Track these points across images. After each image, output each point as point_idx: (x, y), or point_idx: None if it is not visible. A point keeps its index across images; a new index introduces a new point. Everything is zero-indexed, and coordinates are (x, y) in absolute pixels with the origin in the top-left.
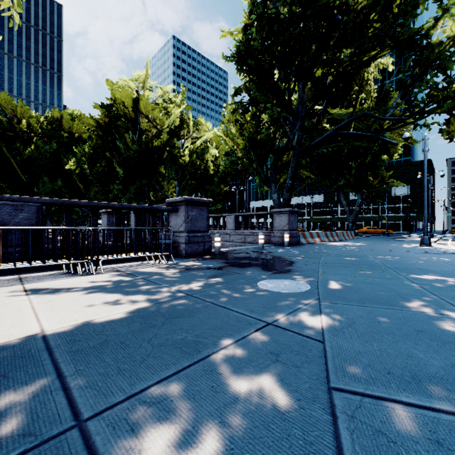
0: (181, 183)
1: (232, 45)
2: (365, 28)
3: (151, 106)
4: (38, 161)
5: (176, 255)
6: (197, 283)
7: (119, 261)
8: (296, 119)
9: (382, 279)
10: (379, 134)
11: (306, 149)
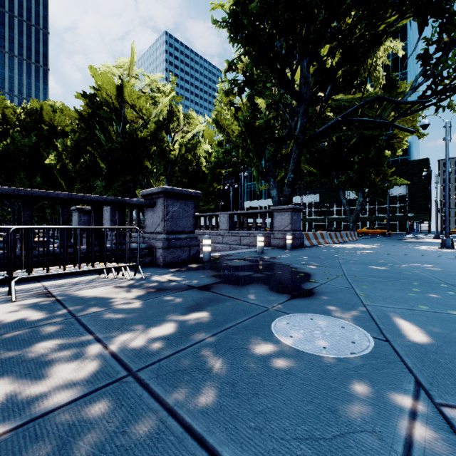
0: (172, 182)
1: (225, 6)
2: None
3: (136, 93)
4: (14, 155)
5: (152, 264)
6: (161, 326)
7: (65, 275)
8: (300, 103)
9: None
10: (394, 120)
11: (310, 138)
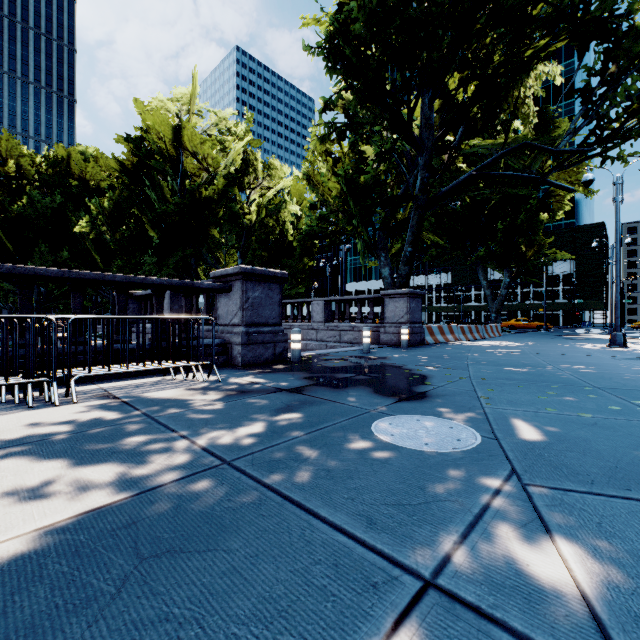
0: (247, 256)
1: (320, 28)
2: (532, 3)
3: (199, 137)
4: (33, 220)
5: (227, 364)
6: (250, 426)
7: (122, 377)
8: (420, 152)
9: (607, 413)
10: (546, 174)
11: (435, 199)
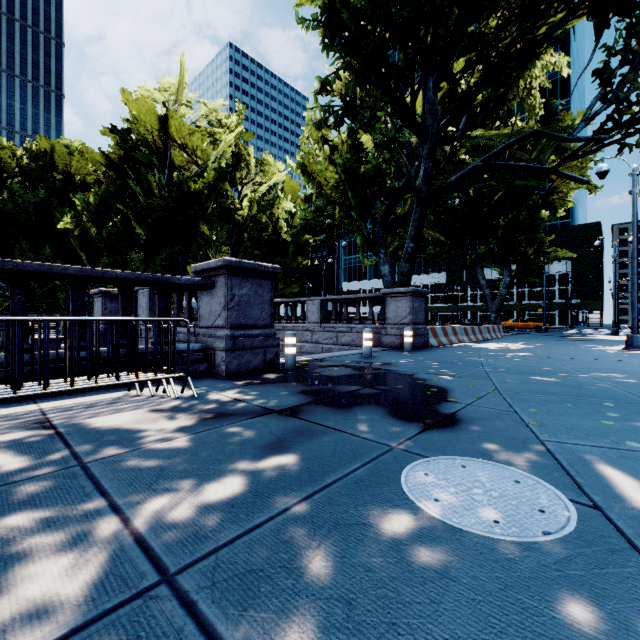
0: (239, 254)
1: None
2: None
3: (187, 128)
4: (14, 216)
5: (209, 373)
6: (221, 481)
7: (76, 392)
8: (423, 140)
9: None
10: (558, 165)
11: (439, 191)
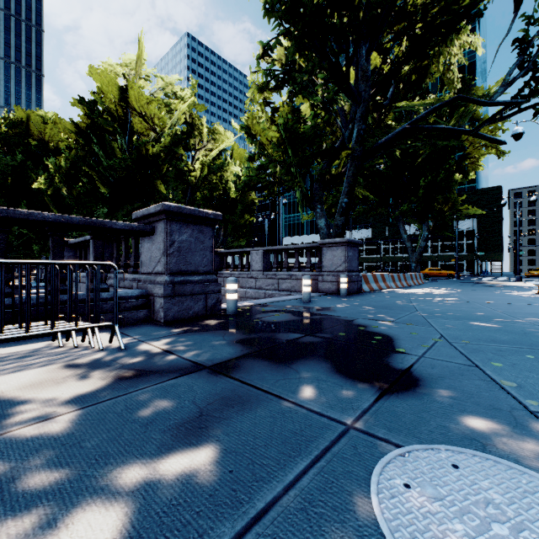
0: None
1: None
2: None
3: (145, 97)
4: None
5: (149, 319)
6: (89, 509)
7: None
8: (357, 104)
9: None
10: (478, 127)
11: (370, 151)
